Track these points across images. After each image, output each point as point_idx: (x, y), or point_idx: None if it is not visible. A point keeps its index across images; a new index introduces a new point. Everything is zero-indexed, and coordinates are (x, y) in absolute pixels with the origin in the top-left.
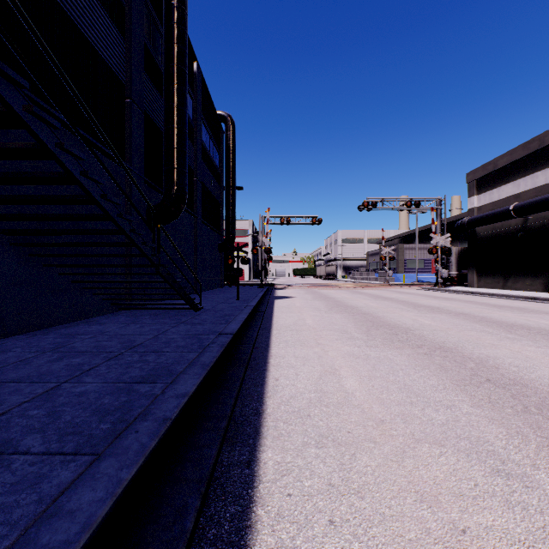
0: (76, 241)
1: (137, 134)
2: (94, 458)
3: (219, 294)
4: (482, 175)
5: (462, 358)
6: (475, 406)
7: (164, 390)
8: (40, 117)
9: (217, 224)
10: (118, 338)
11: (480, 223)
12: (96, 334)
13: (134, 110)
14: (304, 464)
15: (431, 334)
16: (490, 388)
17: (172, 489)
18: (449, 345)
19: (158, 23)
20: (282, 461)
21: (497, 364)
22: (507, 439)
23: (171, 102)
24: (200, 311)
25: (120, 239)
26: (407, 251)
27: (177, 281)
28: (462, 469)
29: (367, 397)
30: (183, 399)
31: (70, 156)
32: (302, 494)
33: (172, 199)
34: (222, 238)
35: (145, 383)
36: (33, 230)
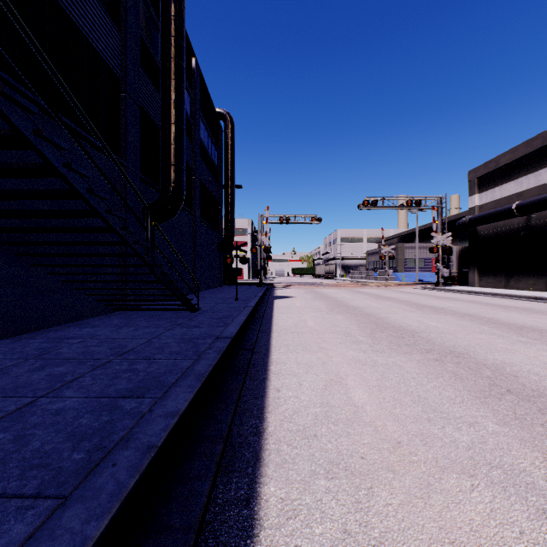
0: (67, 240)
1: (133, 129)
2: (59, 503)
3: (217, 294)
4: (484, 173)
5: (477, 365)
6: (501, 423)
7: (151, 408)
8: (13, 100)
9: (216, 223)
10: (109, 343)
11: (482, 222)
12: (86, 339)
13: (129, 104)
14: (313, 502)
15: (439, 337)
16: (513, 400)
17: (154, 541)
18: (460, 349)
19: (155, 16)
20: (287, 498)
21: (514, 371)
22: (546, 467)
23: (168, 97)
24: (197, 312)
25: (115, 238)
26: (406, 250)
27: (173, 282)
28: (501, 509)
29: (379, 412)
30: (172, 419)
31: (51, 145)
32: (312, 546)
33: (169, 197)
34: (221, 236)
35: (131, 398)
36: (16, 227)
